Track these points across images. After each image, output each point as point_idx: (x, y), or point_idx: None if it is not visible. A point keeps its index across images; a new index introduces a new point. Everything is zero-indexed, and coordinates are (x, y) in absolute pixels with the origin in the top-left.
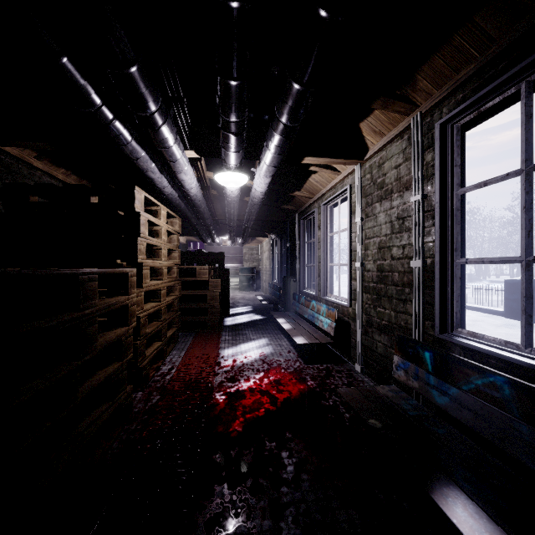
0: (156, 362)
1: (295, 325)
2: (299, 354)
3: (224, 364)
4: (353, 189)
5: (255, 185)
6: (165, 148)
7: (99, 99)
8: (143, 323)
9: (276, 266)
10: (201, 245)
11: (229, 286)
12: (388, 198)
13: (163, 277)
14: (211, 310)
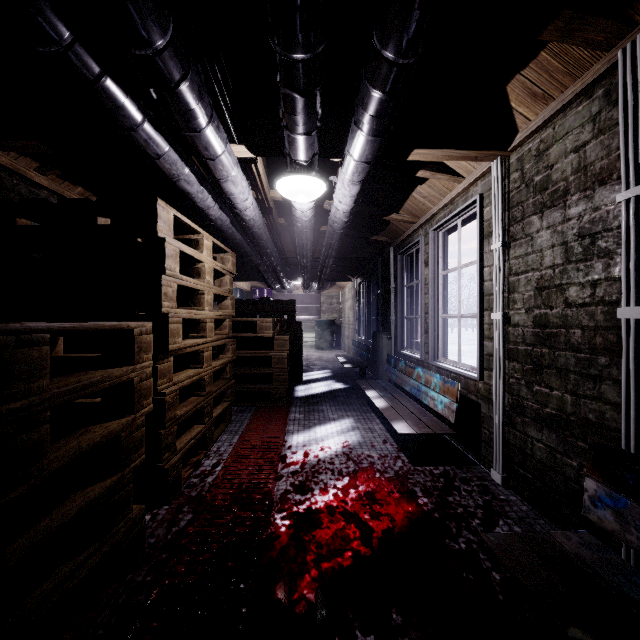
0: (197, 453)
1: (392, 402)
2: (400, 445)
3: (291, 460)
4: (485, 200)
5: (336, 200)
6: (194, 131)
7: (65, 27)
8: (170, 402)
9: (362, 318)
10: (268, 292)
11: (301, 344)
12: (557, 205)
13: (206, 334)
14: (276, 377)
